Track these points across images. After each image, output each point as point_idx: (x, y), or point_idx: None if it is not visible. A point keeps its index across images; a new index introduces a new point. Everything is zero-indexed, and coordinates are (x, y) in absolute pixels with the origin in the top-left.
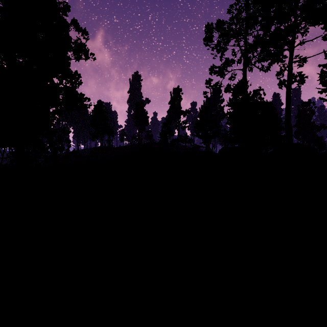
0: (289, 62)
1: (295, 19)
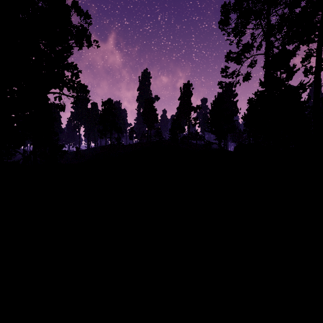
0: (318, 46)
1: None
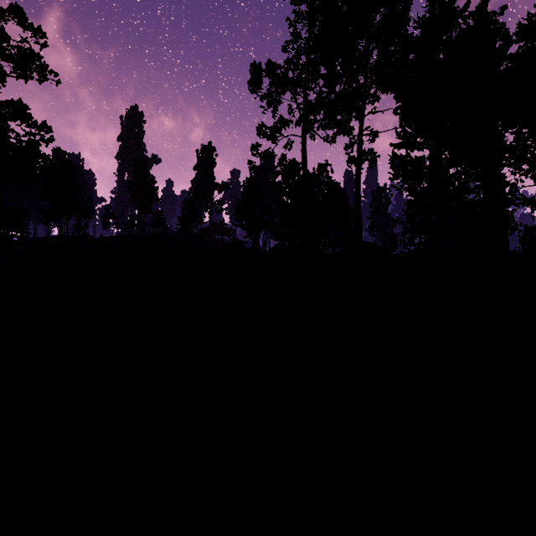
0: (359, 134)
1: (365, 80)
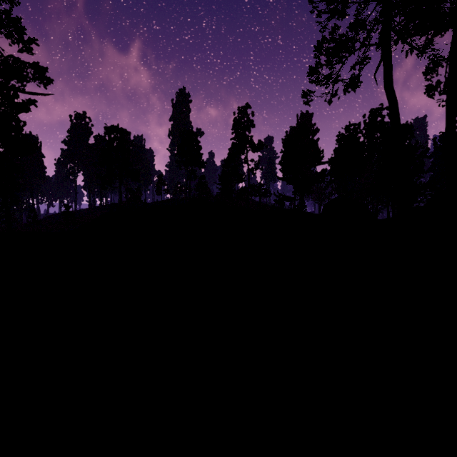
0: (453, 46)
1: None
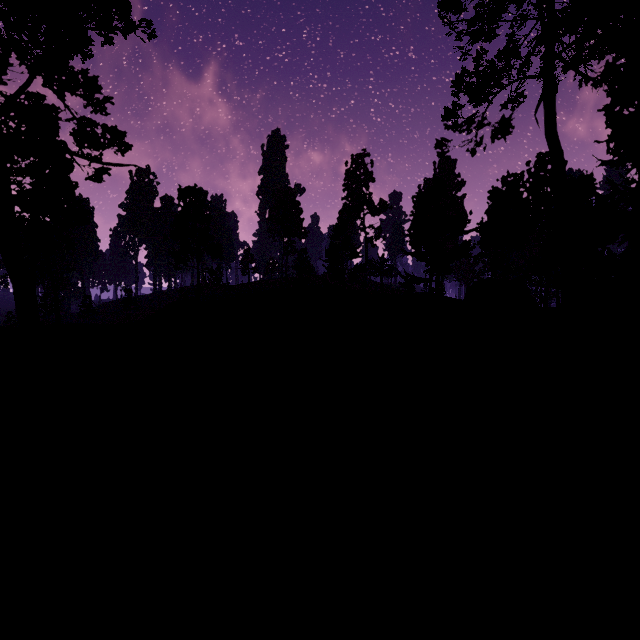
0: None
1: None
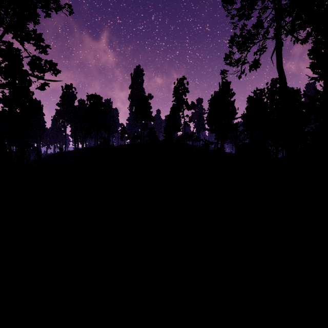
0: None
1: None
